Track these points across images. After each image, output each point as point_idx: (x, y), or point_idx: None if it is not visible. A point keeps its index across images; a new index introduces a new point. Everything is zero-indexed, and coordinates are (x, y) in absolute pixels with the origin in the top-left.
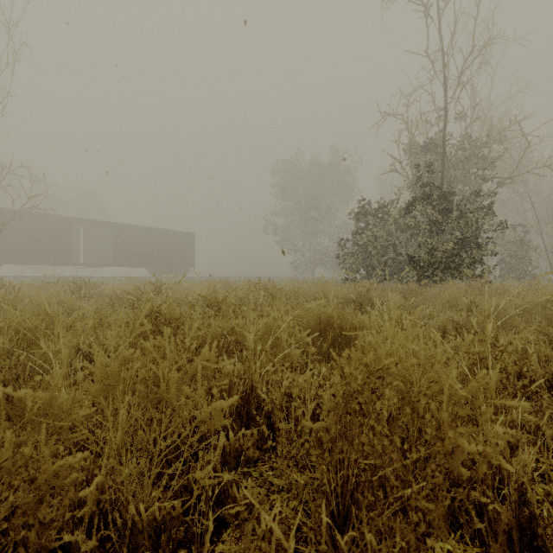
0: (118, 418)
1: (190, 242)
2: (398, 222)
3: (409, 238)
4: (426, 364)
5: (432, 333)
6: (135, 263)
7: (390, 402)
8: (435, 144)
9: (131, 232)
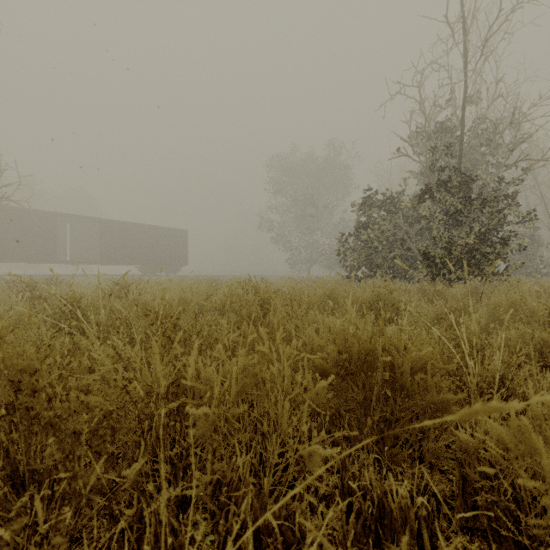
0: None
1: (182, 239)
2: (405, 215)
3: (416, 232)
4: None
5: None
6: (124, 261)
7: None
8: (446, 129)
9: (120, 229)
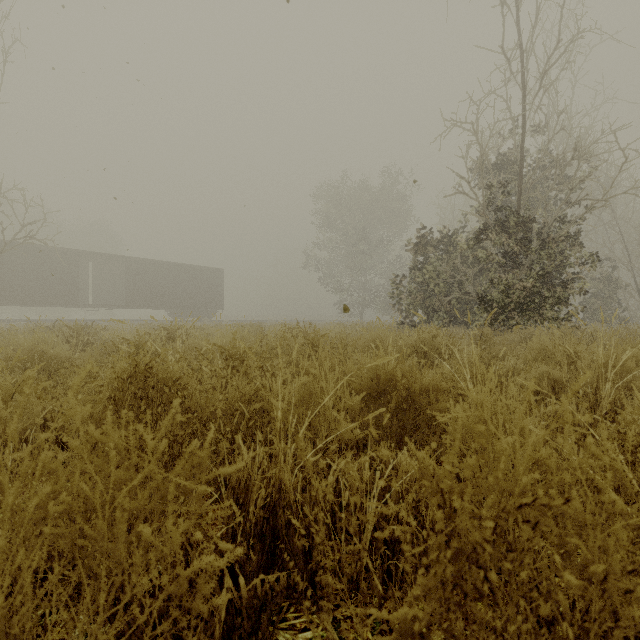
0: (18, 586)
1: (218, 279)
2: (465, 255)
3: (478, 274)
4: (601, 483)
5: (552, 405)
6: (152, 305)
7: (491, 511)
8: (508, 162)
9: (148, 268)
